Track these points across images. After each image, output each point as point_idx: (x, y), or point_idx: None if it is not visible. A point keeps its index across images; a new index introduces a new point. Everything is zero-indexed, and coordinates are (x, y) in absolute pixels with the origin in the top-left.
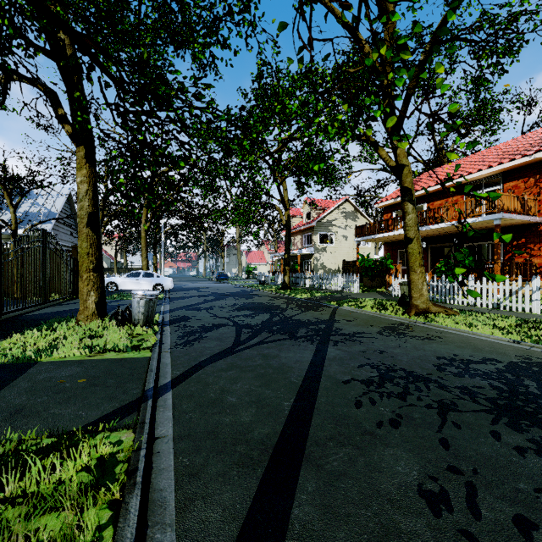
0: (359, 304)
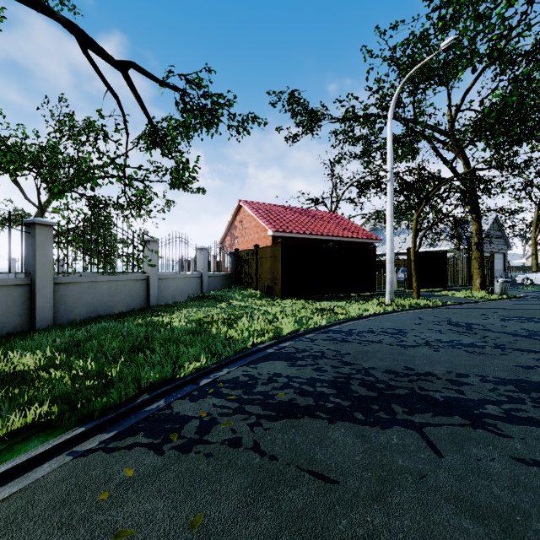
0: None
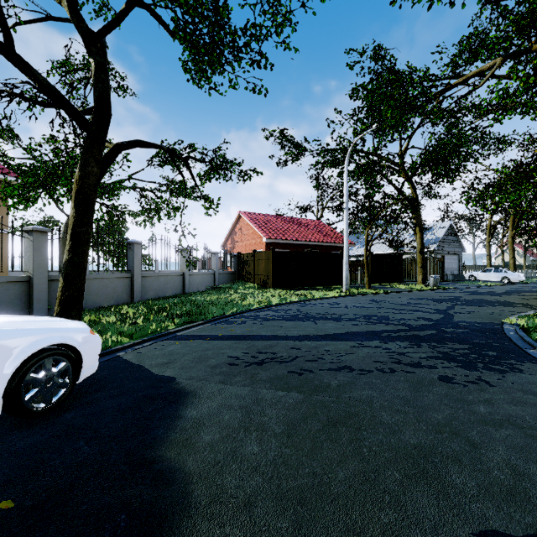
0: None
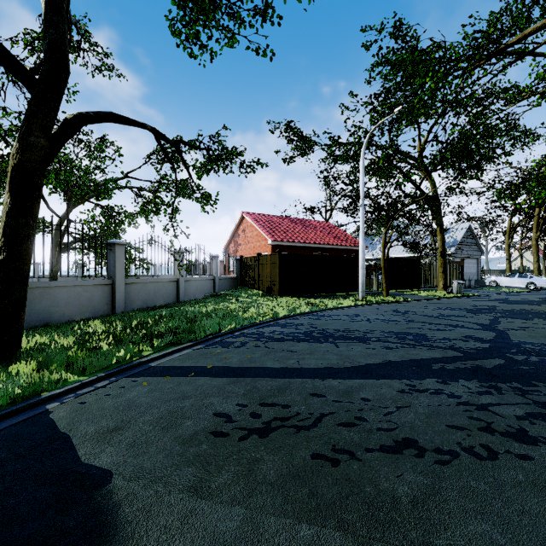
0: None
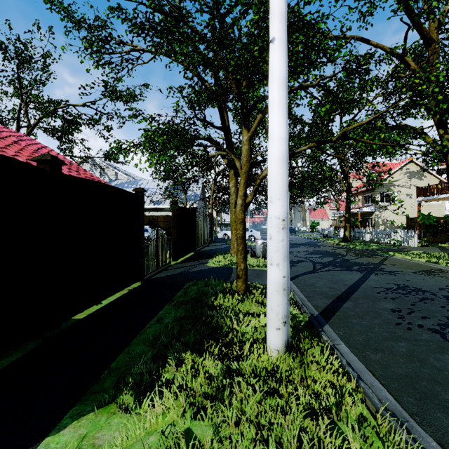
0: (410, 255)
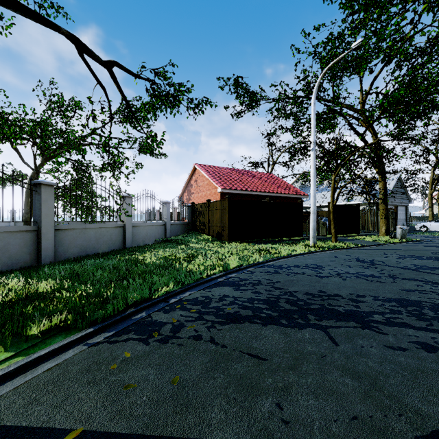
0: None
